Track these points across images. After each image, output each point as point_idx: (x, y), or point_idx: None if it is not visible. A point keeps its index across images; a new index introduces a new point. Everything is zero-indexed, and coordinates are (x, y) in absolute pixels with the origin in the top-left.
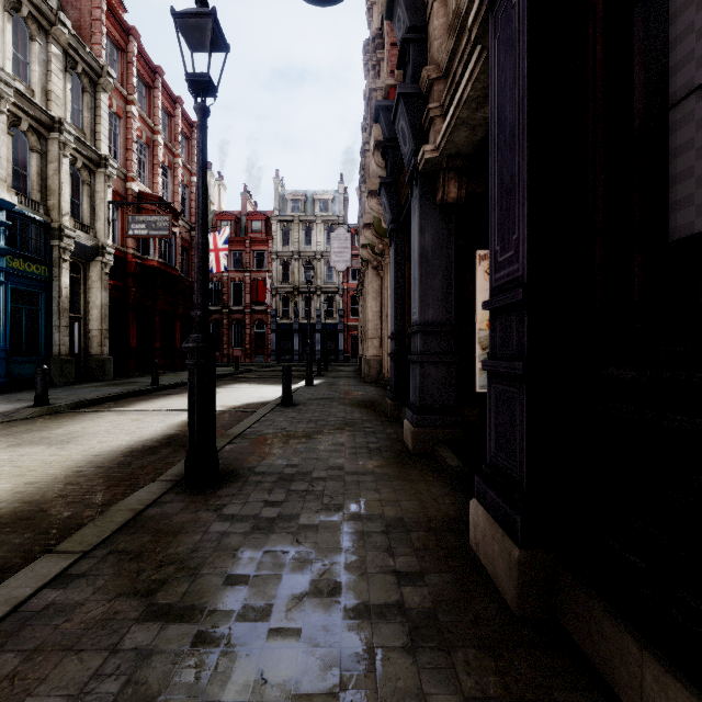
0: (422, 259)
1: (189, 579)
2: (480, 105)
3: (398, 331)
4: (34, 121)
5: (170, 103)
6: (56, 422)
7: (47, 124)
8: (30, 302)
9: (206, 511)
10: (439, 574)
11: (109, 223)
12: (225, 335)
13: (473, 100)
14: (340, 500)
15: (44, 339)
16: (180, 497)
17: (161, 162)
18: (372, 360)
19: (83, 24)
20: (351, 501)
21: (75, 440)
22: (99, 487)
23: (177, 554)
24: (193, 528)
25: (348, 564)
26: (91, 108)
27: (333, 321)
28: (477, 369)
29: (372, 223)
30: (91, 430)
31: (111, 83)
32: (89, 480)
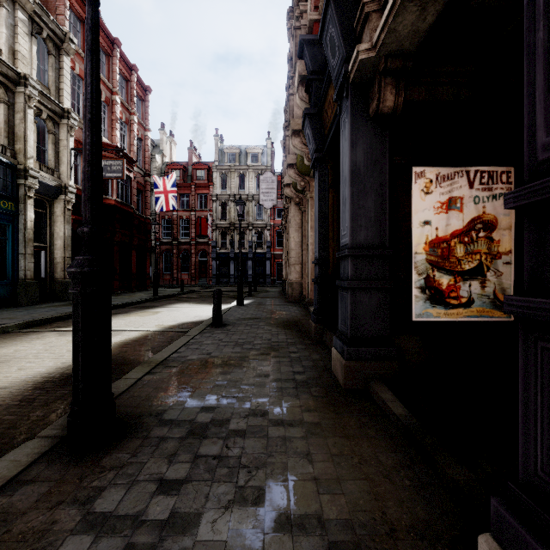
0: (354, 176)
1: None
2: None
3: (322, 257)
4: (1, 75)
5: (127, 70)
6: None
7: (13, 79)
8: None
9: (70, 505)
10: None
11: (71, 166)
12: (175, 262)
13: None
14: (261, 479)
15: (11, 265)
16: (50, 470)
17: (119, 119)
18: (294, 283)
19: None
20: (276, 482)
21: None
22: None
23: None
24: None
25: None
26: (55, 68)
27: (262, 251)
28: (413, 295)
29: (295, 163)
30: (21, 353)
31: (73, 48)
32: None
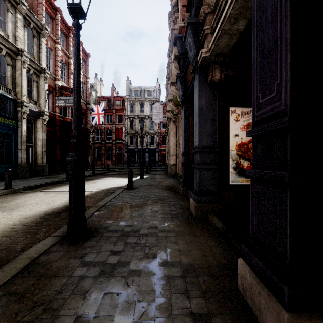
0: (200, 112)
1: (49, 321)
2: (236, 20)
3: (186, 152)
4: (8, 50)
5: None
6: (12, 198)
7: (15, 52)
8: (6, 138)
9: (74, 259)
10: (221, 316)
11: (46, 100)
12: (103, 154)
13: (232, 16)
14: (155, 250)
15: (13, 156)
16: (61, 248)
17: (72, 72)
18: (172, 166)
19: (34, 5)
20: (161, 251)
21: (18, 208)
22: (20, 238)
23: (47, 295)
24: (63, 272)
25: (159, 306)
26: (37, 45)
27: (154, 147)
28: (230, 171)
29: (172, 99)
30: (28, 202)
31: (47, 33)
32: (16, 234)
